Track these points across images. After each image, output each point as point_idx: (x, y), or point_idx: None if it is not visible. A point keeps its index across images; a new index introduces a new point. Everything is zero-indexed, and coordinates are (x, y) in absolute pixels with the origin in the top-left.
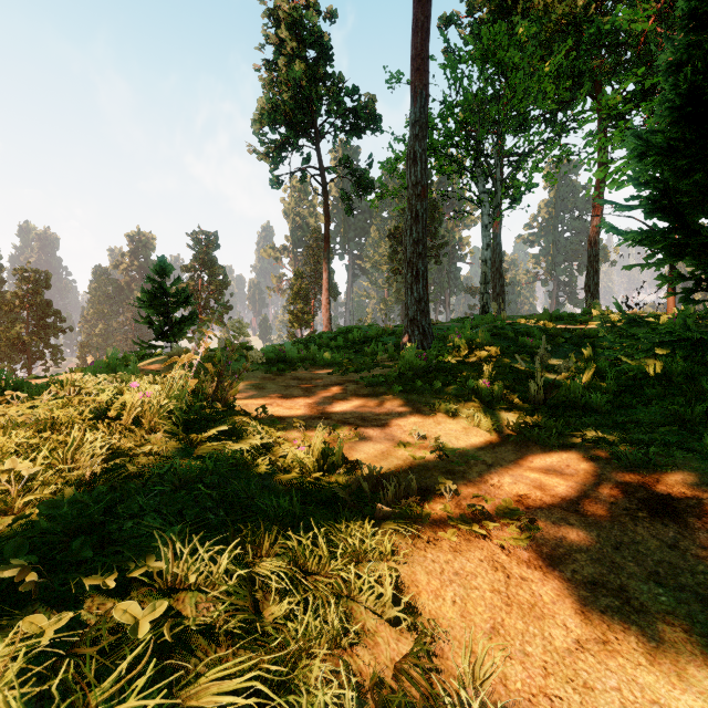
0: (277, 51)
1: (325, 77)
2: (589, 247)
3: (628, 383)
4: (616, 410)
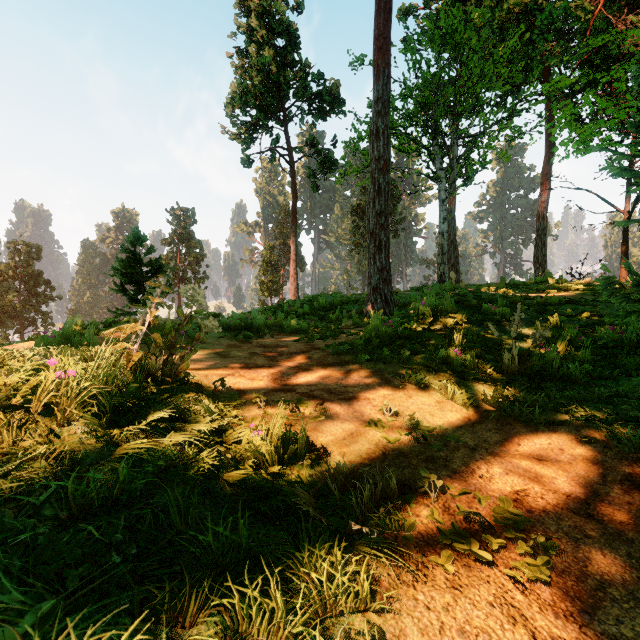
0: (248, 39)
1: (293, 64)
2: (537, 221)
3: (600, 351)
4: (596, 382)
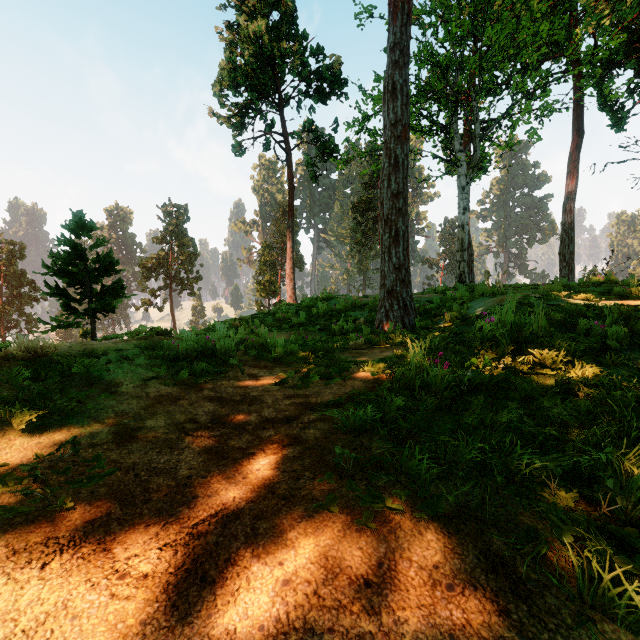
0: (239, 11)
1: (289, 38)
2: (563, 214)
3: None
4: None
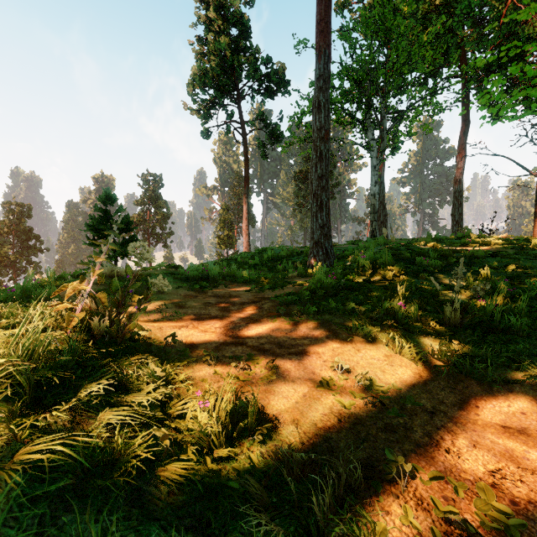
0: (206, 29)
1: (245, 50)
2: (454, 184)
3: (532, 302)
4: None
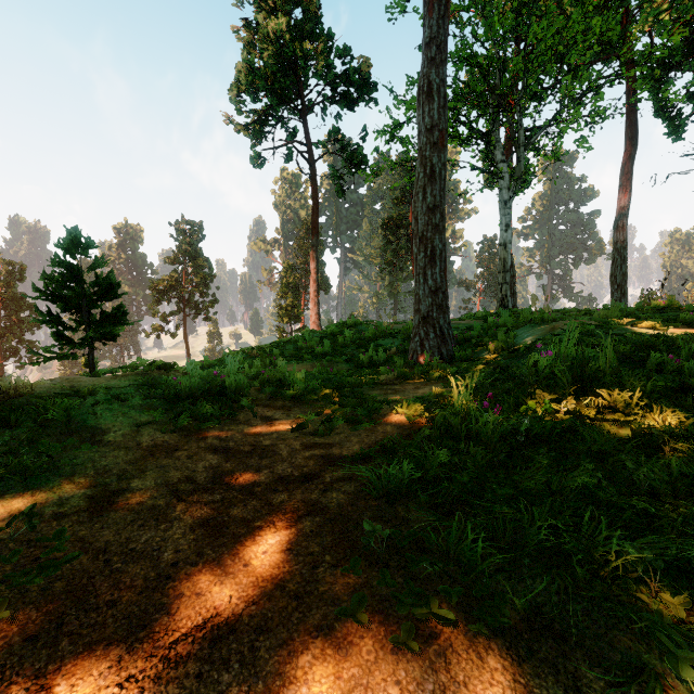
0: (257, 9)
1: (313, 37)
2: (615, 231)
3: None
4: None
